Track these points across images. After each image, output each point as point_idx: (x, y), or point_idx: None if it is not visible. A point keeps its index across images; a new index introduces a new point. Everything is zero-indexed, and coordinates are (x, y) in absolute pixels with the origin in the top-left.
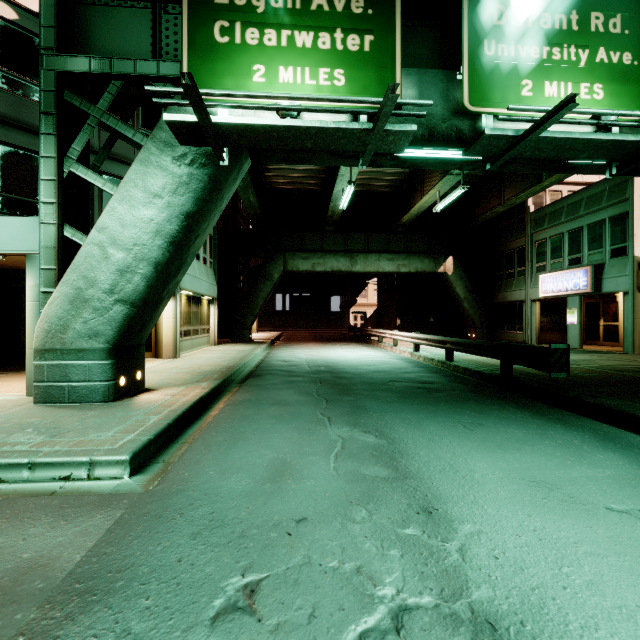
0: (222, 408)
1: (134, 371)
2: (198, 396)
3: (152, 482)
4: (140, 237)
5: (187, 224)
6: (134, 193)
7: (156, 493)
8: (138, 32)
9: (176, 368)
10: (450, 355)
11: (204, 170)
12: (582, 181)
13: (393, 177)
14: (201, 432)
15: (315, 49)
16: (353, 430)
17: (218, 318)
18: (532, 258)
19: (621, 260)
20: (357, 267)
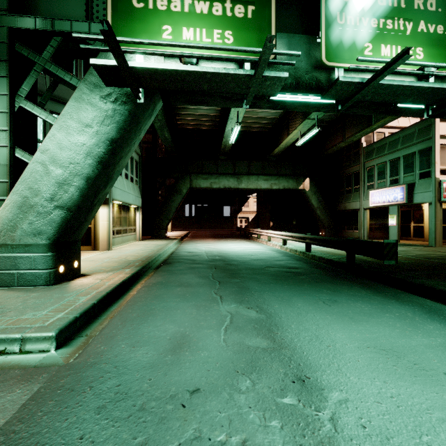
0: (139, 289)
1: (72, 261)
2: (121, 280)
3: (73, 354)
4: (74, 157)
5: (112, 148)
6: (70, 123)
7: (73, 366)
8: (75, 1)
9: (108, 258)
10: (309, 247)
11: (125, 106)
12: (398, 126)
13: (267, 121)
14: (120, 309)
15: (210, 15)
16: (239, 306)
17: (143, 221)
18: (364, 179)
19: (427, 180)
20: (242, 185)
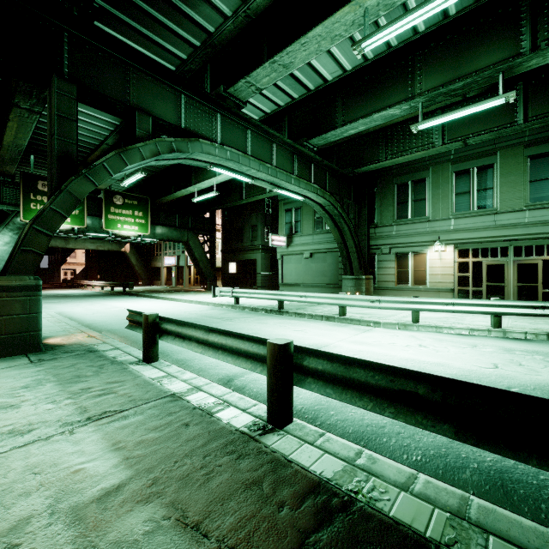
0: None
1: None
2: None
3: None
4: (2, 254)
5: None
6: (0, 242)
7: None
8: None
9: None
10: (113, 288)
11: None
12: None
13: None
14: None
15: None
16: (74, 299)
17: None
18: (164, 249)
19: (184, 255)
20: (70, 245)
